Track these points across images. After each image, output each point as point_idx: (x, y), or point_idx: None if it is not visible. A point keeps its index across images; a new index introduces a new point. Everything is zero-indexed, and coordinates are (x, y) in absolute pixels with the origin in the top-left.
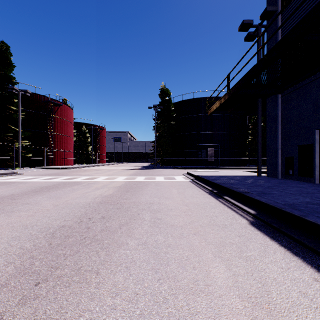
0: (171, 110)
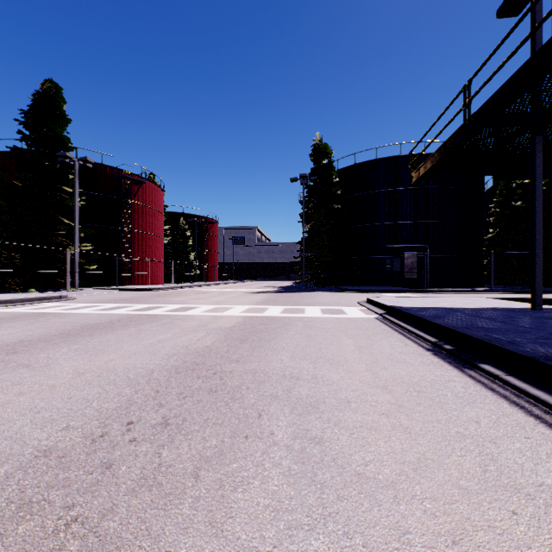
0: (333, 183)
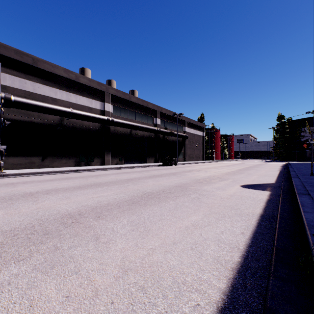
0: (285, 128)
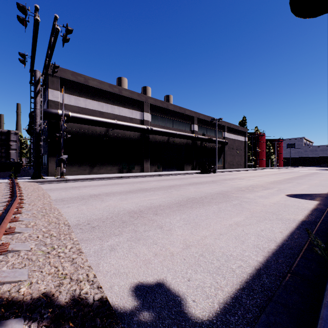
0: None
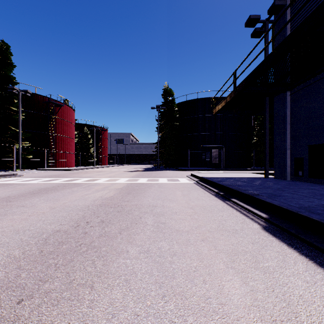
0: (174, 111)
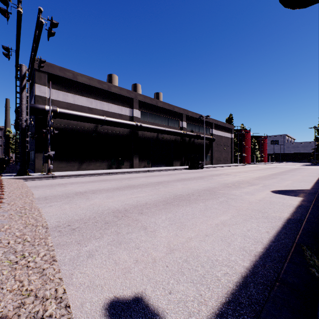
0: None
